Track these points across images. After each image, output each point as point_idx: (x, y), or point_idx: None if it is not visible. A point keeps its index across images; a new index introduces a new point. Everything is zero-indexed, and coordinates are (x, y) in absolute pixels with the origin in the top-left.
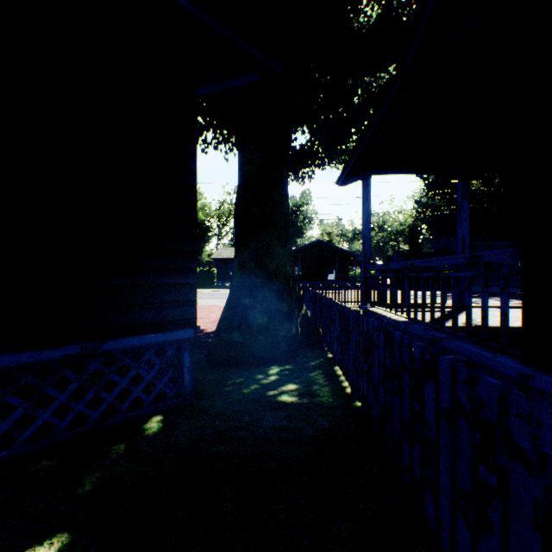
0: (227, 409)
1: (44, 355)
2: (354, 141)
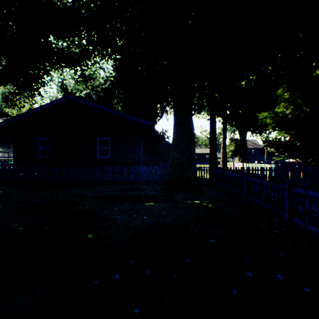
0: None
1: None
2: None
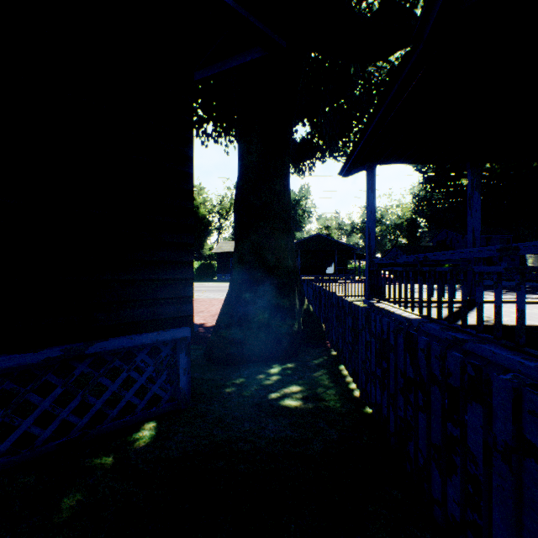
0: (225, 414)
1: (22, 359)
2: (355, 133)
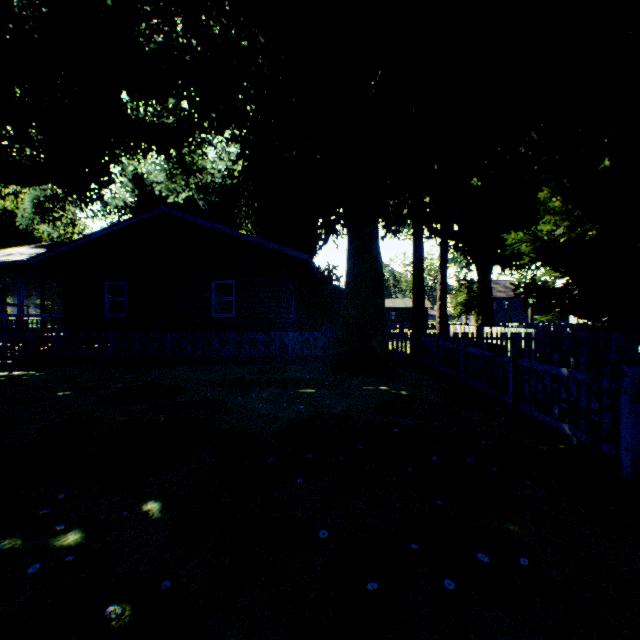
0: None
1: None
2: None
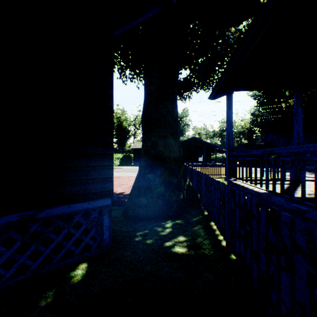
0: (134, 258)
1: None
2: (217, 74)
